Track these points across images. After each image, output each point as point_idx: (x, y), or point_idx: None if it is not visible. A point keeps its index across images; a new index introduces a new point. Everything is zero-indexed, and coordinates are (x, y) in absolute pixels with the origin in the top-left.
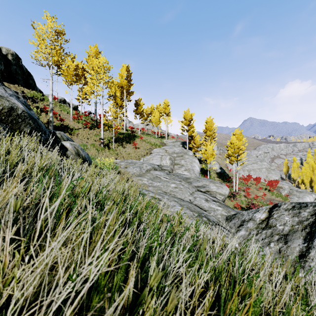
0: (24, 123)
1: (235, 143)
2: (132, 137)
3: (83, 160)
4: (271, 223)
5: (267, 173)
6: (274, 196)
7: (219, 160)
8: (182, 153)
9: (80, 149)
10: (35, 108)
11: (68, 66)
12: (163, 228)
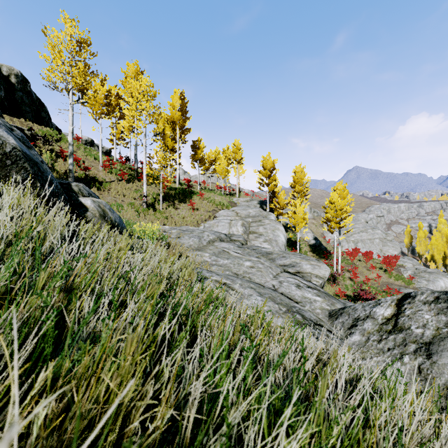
0: (16, 167)
1: (337, 202)
2: (187, 193)
3: (112, 225)
4: (402, 323)
5: (381, 246)
6: (393, 279)
7: (313, 227)
8: (260, 216)
9: (108, 210)
10: (49, 152)
11: (96, 91)
12: (236, 349)
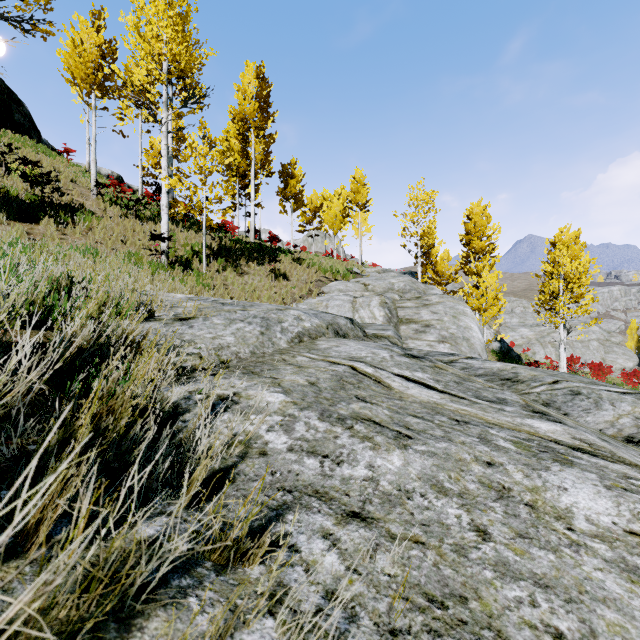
0: None
1: (569, 264)
2: (269, 251)
3: None
4: None
5: (603, 352)
6: None
7: None
8: (414, 291)
9: None
10: None
11: None
12: None
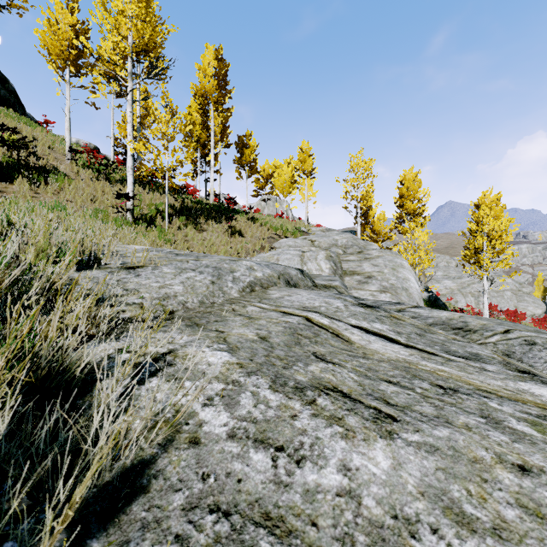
0: None
1: (492, 223)
2: (227, 212)
3: None
4: None
5: (516, 301)
6: None
7: None
8: (356, 246)
9: None
10: None
11: None
12: None
